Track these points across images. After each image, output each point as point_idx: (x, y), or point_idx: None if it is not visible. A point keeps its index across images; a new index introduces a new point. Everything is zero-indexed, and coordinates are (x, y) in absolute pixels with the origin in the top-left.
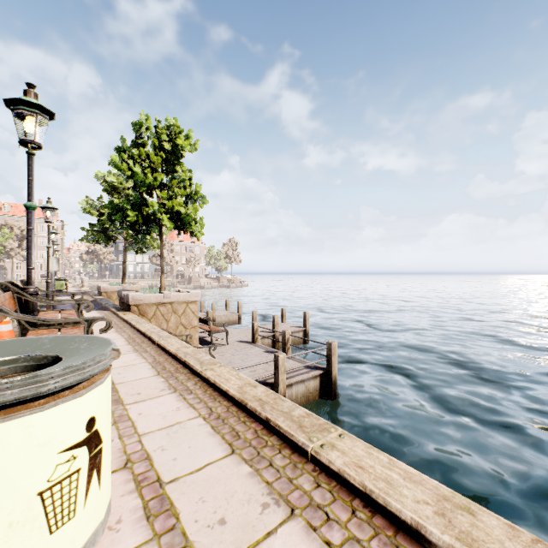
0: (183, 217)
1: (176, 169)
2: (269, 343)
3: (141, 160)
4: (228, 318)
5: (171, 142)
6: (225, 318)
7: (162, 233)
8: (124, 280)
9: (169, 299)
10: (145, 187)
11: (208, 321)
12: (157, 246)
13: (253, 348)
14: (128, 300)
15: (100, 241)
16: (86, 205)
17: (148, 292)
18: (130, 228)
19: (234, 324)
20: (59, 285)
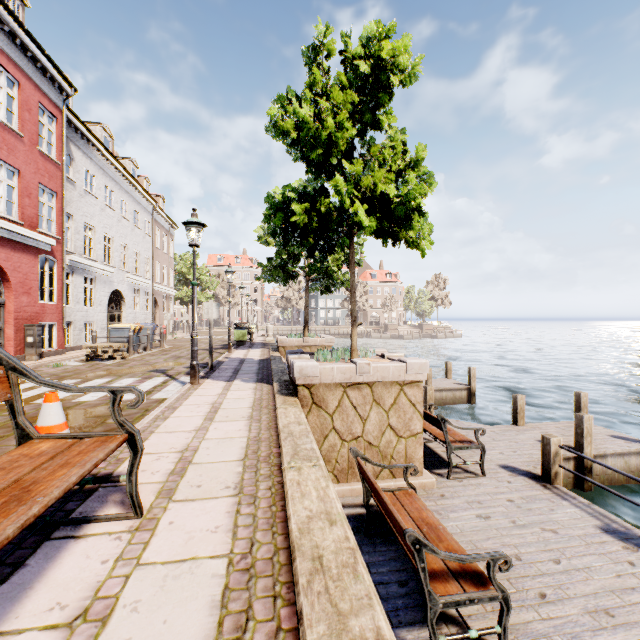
0: (395, 206)
1: (379, 117)
2: (566, 473)
3: (314, 95)
4: (451, 393)
5: (370, 59)
6: (447, 392)
7: (353, 248)
8: (306, 330)
9: (367, 375)
10: (321, 148)
11: (442, 423)
12: (346, 282)
13: (557, 506)
14: (293, 375)
15: (278, 280)
16: (262, 232)
17: (329, 358)
18: (300, 242)
19: (461, 402)
20: (241, 335)
